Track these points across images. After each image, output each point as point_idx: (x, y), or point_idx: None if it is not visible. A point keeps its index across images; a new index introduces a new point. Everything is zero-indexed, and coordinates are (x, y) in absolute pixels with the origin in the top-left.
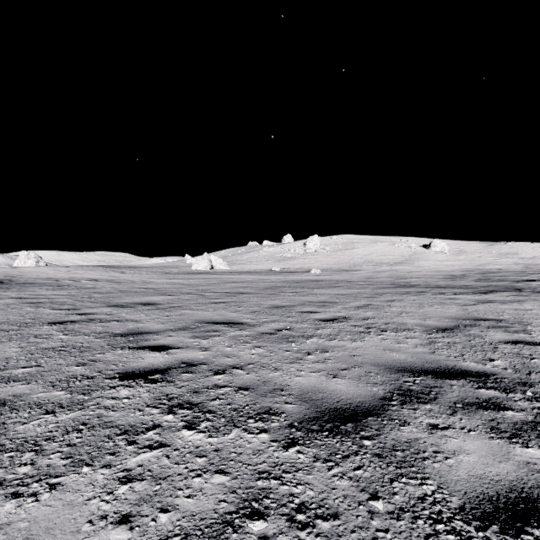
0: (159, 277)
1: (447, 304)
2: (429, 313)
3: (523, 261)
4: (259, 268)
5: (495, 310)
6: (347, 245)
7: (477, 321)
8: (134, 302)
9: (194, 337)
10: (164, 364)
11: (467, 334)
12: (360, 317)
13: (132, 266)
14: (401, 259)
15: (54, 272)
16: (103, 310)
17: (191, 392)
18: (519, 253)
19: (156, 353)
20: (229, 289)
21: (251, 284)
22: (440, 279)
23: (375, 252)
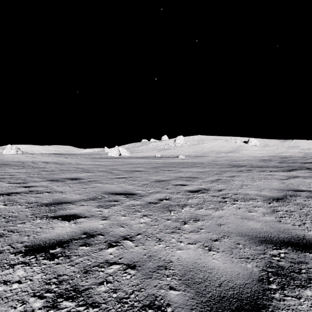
0: (87, 160)
1: (269, 178)
2: (260, 185)
3: (303, 151)
4: (148, 155)
5: (303, 183)
6: (199, 141)
7: (297, 192)
8: (66, 177)
9: (99, 207)
10: (68, 234)
11: (296, 203)
12: (216, 189)
13: (72, 153)
14: (231, 149)
15: (24, 157)
16: (43, 183)
17: (82, 272)
18: (300, 146)
19: (66, 222)
20: (129, 168)
21: (143, 165)
22: (257, 162)
23: (216, 145)
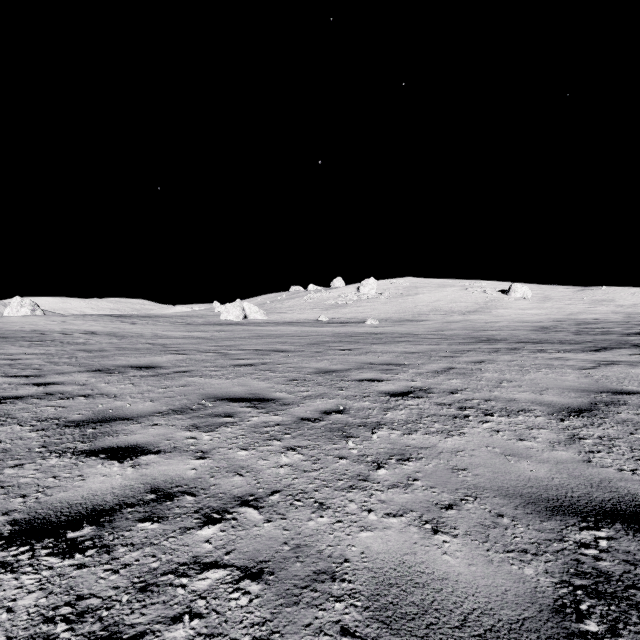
0: (177, 329)
1: (557, 366)
2: (540, 381)
3: (623, 310)
4: (303, 318)
5: (630, 376)
6: (409, 290)
7: (619, 396)
8: (128, 364)
9: (192, 428)
10: (115, 493)
11: (620, 420)
12: (445, 389)
13: (147, 315)
14: (475, 307)
15: (45, 322)
16: (77, 377)
17: (135, 589)
18: (616, 300)
19: (114, 464)
20: (263, 345)
21: (292, 338)
22: (528, 332)
23: (443, 299)
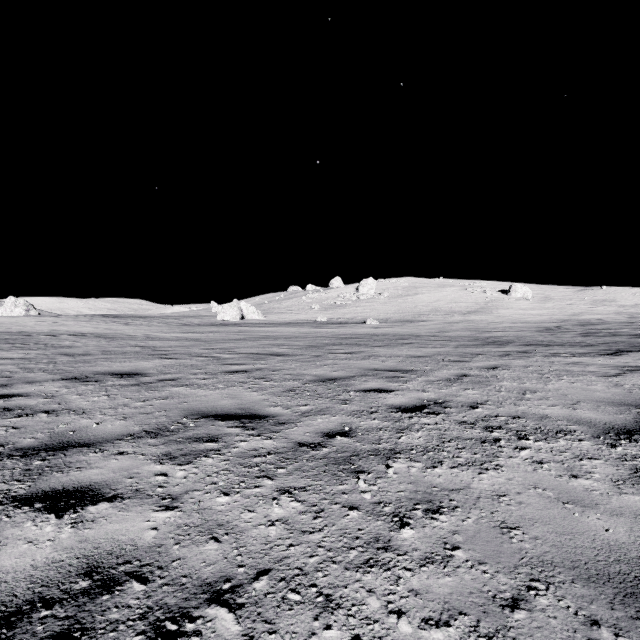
0: (171, 330)
1: (579, 373)
2: (567, 392)
3: (625, 310)
4: (301, 318)
5: None
6: (408, 289)
7: None
8: (109, 371)
9: (164, 459)
10: (33, 577)
11: None
12: (463, 402)
13: (142, 315)
14: (475, 307)
15: (35, 323)
16: (48, 386)
17: None
18: (617, 300)
19: (50, 520)
20: (258, 348)
21: (290, 340)
22: (534, 333)
23: (443, 299)
